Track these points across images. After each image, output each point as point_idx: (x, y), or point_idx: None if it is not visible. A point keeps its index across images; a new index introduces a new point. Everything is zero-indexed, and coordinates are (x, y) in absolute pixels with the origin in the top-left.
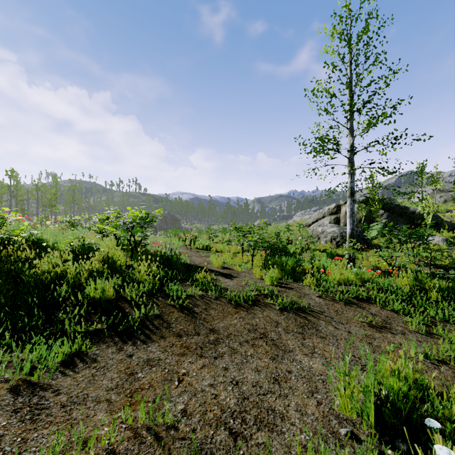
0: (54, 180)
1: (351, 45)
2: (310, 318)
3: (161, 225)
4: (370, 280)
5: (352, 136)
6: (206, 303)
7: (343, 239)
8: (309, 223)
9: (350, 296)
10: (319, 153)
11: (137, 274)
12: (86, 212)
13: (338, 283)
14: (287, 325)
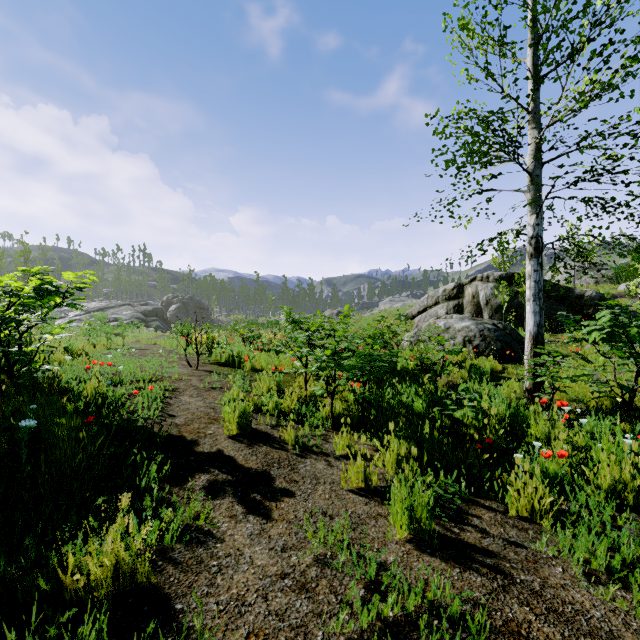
0: None
1: None
2: None
3: (179, 316)
4: None
5: (539, 127)
6: None
7: (485, 341)
8: (413, 314)
9: None
10: (472, 161)
11: None
12: None
13: (606, 496)
14: None
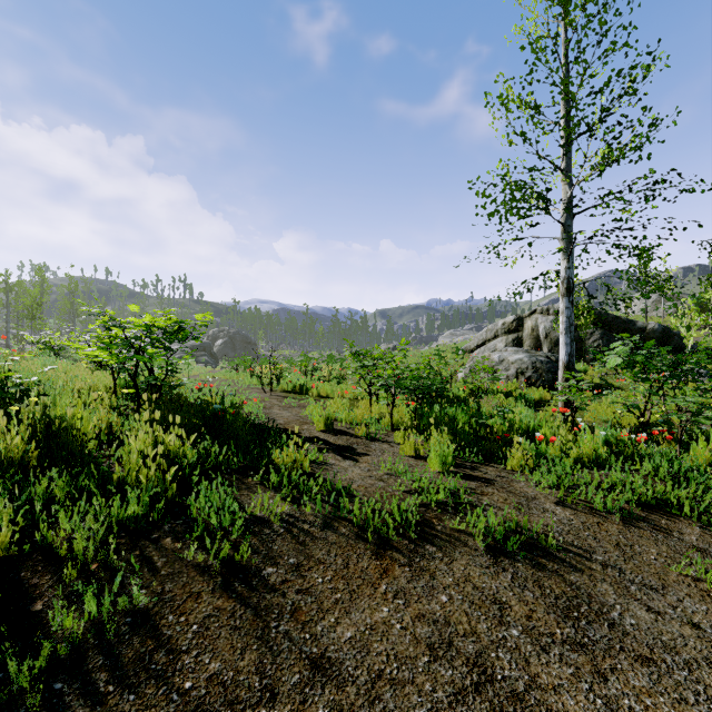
0: (38, 275)
1: (576, 7)
2: (572, 578)
3: (226, 351)
4: (634, 455)
5: (570, 183)
6: (299, 543)
7: (537, 373)
8: (471, 347)
9: (621, 497)
10: (511, 215)
11: (116, 466)
12: (71, 324)
13: (576, 463)
14: (528, 613)
